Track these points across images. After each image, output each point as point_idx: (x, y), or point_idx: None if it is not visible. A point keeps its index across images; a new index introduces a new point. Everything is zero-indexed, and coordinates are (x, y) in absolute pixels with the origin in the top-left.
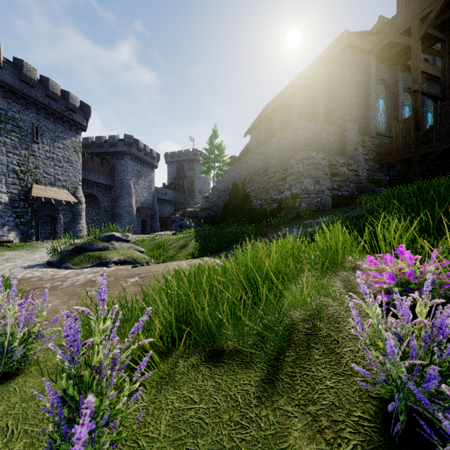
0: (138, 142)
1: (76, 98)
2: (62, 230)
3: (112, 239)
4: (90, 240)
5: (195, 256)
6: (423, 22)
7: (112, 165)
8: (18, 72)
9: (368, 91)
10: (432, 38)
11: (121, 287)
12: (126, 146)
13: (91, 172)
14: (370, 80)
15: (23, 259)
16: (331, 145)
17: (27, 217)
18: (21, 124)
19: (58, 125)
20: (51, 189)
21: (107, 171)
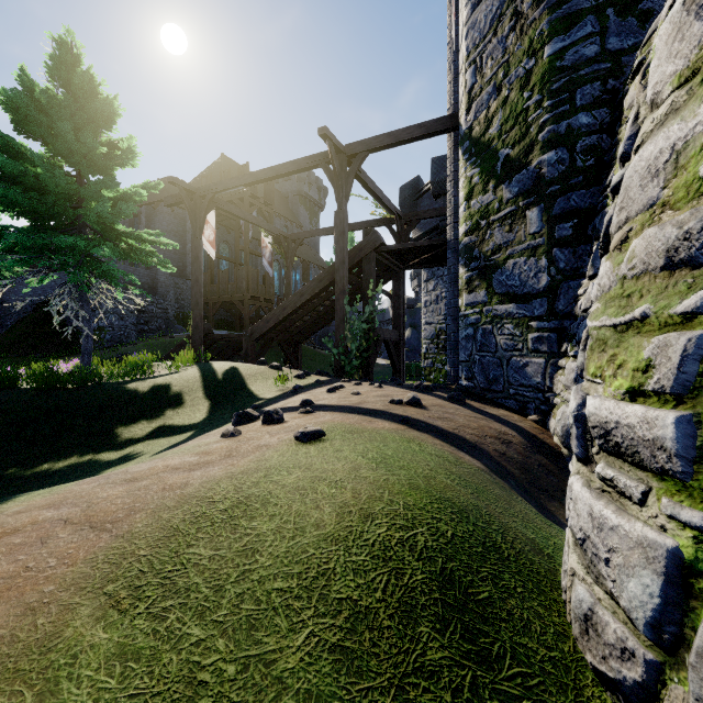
0: None
1: None
2: None
3: None
4: None
5: None
6: None
7: None
8: None
9: (185, 240)
10: (227, 217)
11: None
12: None
13: None
14: (186, 232)
15: None
16: (144, 286)
17: None
18: None
19: None
20: None
21: None
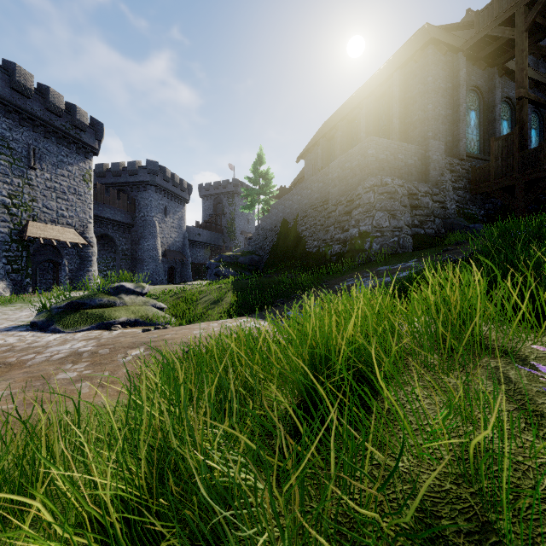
0: (165, 170)
1: (85, 113)
2: (67, 279)
3: (122, 291)
4: (91, 293)
5: (232, 314)
6: (530, 8)
7: (132, 198)
8: (9, 79)
9: (456, 100)
10: (541, 30)
11: (116, 364)
12: (150, 175)
13: (105, 207)
14: (459, 86)
15: (3, 318)
16: (410, 169)
17: (21, 263)
18: (13, 144)
19: (61, 147)
20: (53, 227)
21: (126, 206)
